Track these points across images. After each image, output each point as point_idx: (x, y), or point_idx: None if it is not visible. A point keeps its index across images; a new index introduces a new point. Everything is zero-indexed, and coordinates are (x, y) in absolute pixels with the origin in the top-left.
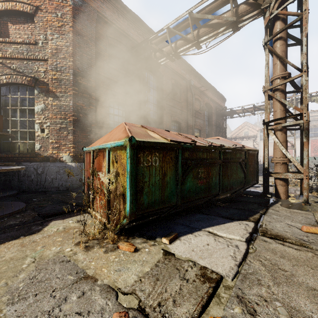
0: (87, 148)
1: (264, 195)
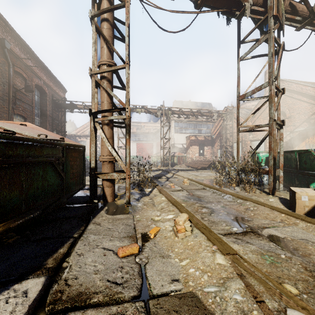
0: None
1: (91, 201)
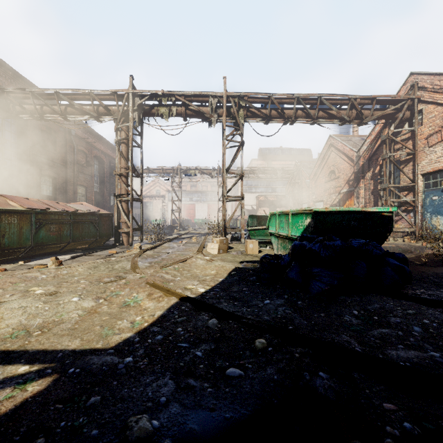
0: None
1: (115, 244)
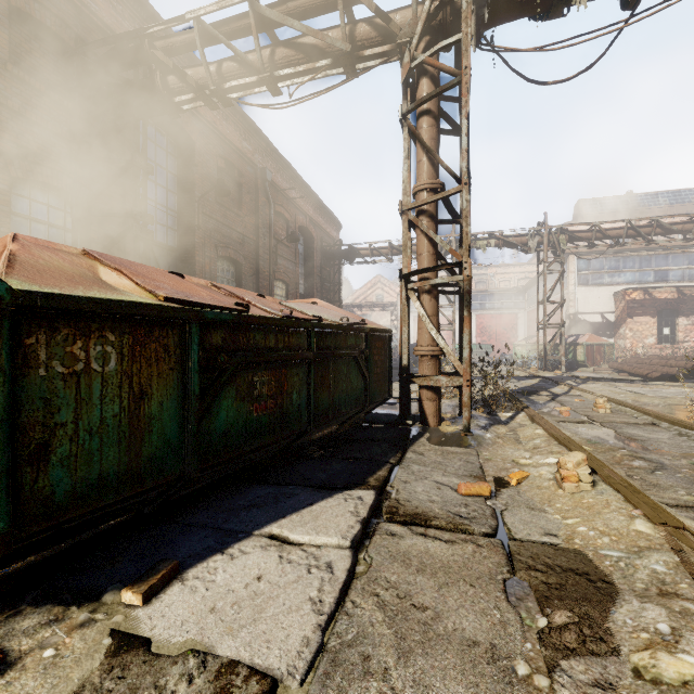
0: None
1: (402, 422)
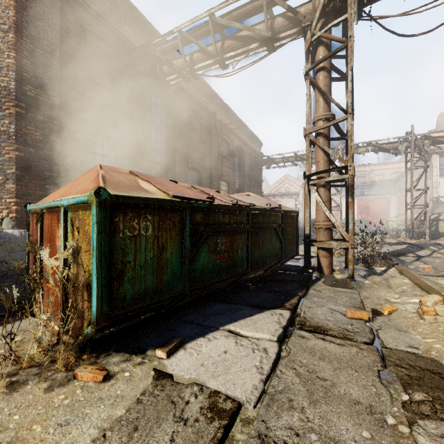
0: (33, 205)
1: (305, 270)
